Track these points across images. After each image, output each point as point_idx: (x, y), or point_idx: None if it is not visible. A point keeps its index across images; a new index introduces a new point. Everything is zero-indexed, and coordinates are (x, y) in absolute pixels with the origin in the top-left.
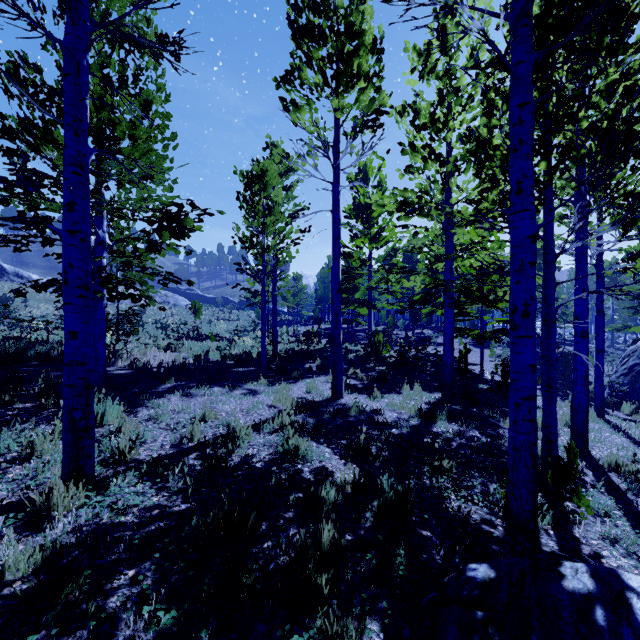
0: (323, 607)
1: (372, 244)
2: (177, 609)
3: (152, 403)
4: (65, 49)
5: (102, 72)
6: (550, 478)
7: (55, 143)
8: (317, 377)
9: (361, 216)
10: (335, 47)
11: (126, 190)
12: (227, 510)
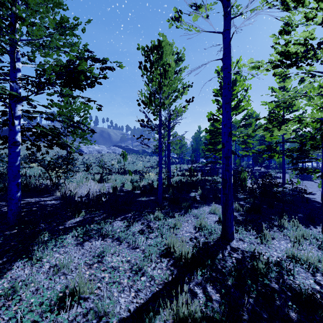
0: None
1: (233, 111)
2: None
3: (35, 254)
4: None
5: None
6: None
7: None
8: (201, 207)
9: None
10: None
11: (20, 34)
12: None
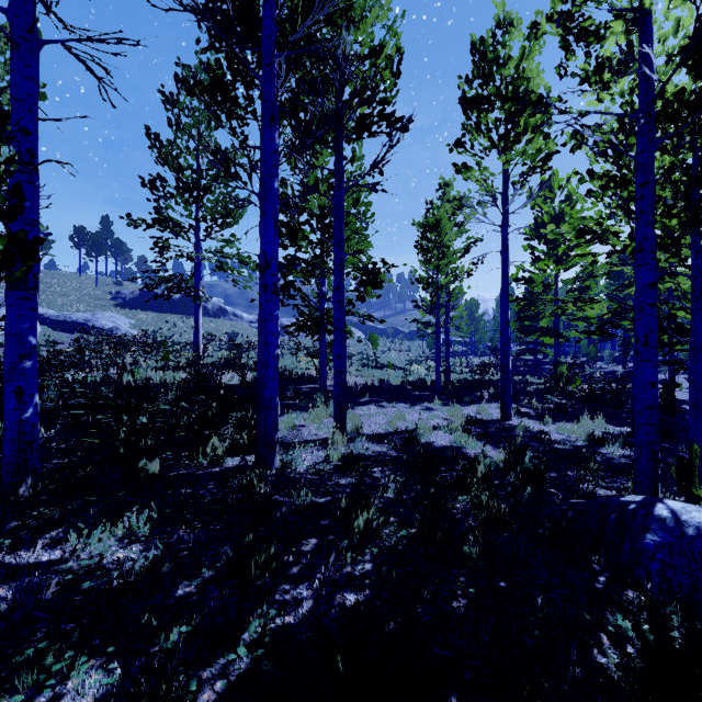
0: (475, 495)
1: (558, 266)
2: (403, 482)
3: (360, 408)
4: (334, 204)
5: (328, 182)
6: (674, 473)
7: (306, 238)
8: (488, 404)
9: (544, 236)
10: (503, 108)
11: None
12: (422, 453)
